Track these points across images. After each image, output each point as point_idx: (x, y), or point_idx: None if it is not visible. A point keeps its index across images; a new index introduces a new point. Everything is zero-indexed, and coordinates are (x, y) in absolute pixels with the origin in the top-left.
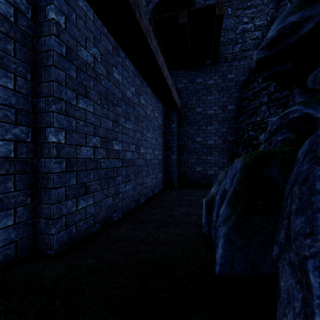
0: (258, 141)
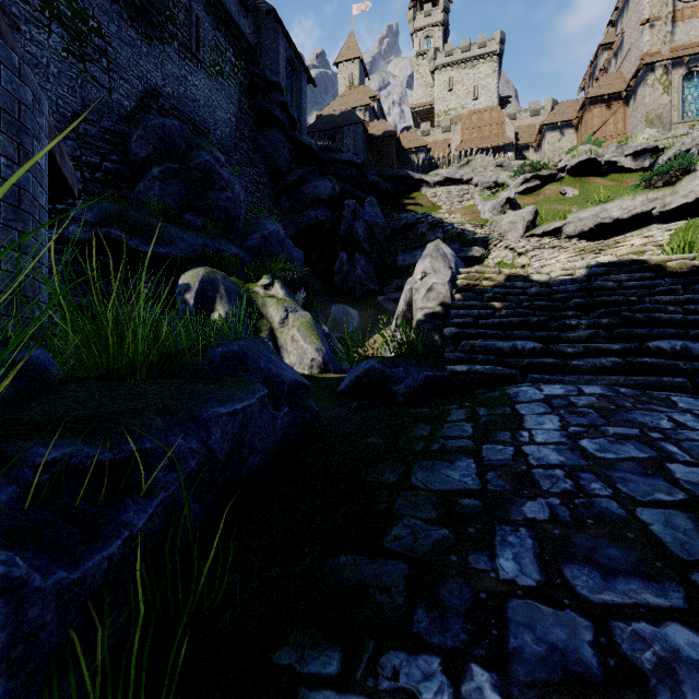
0: (52, 321)
